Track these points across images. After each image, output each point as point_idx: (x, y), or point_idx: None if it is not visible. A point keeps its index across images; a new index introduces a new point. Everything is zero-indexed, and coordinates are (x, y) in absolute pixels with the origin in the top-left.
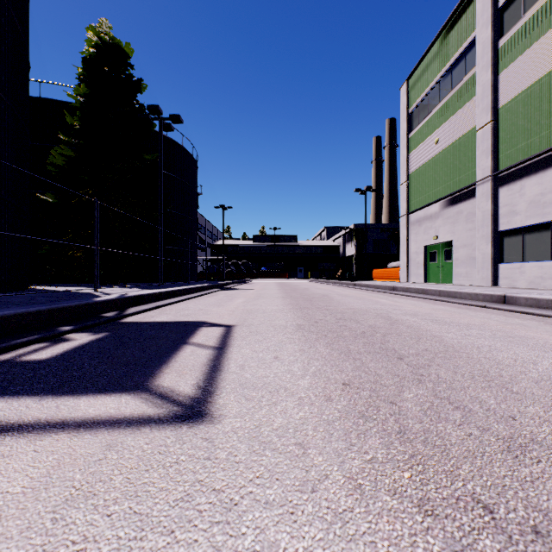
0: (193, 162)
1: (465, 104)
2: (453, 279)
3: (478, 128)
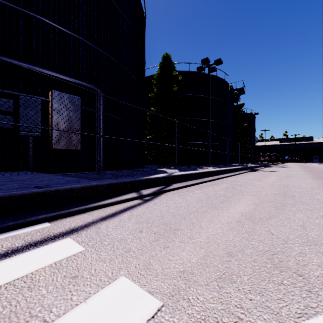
0: (254, 117)
1: None
2: None
3: None
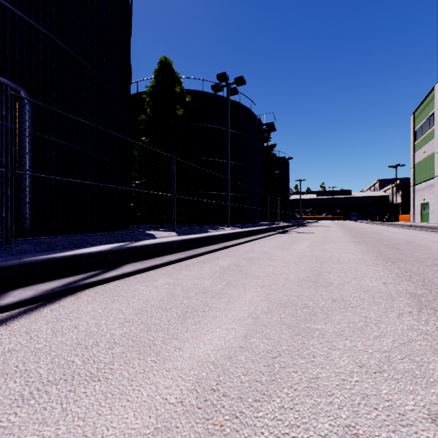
0: (288, 164)
1: (432, 139)
2: (429, 220)
3: (434, 153)
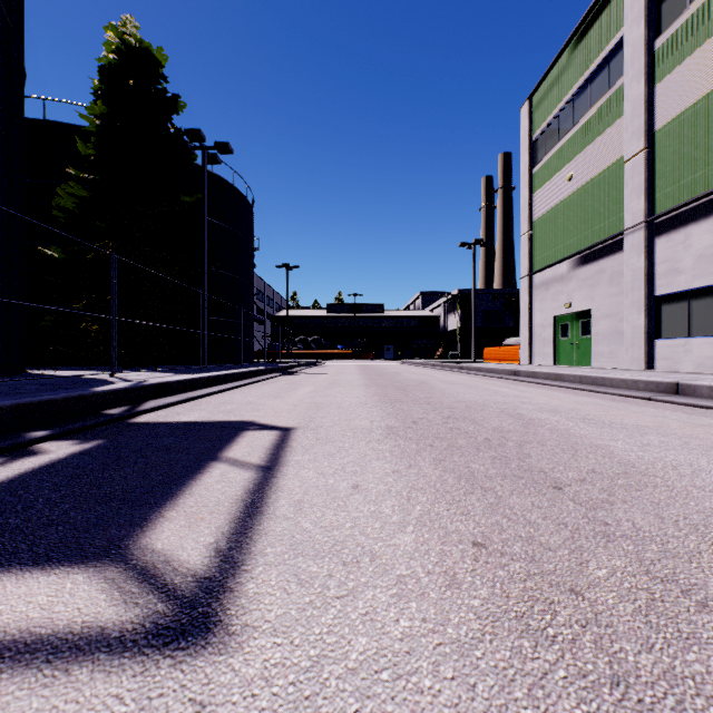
0: (248, 207)
1: (608, 128)
2: (592, 360)
3: (626, 158)
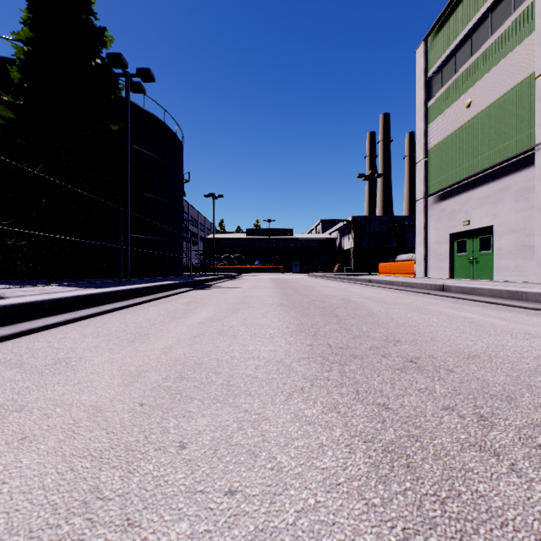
0: (177, 142)
1: (514, 49)
2: (494, 273)
3: (538, 73)
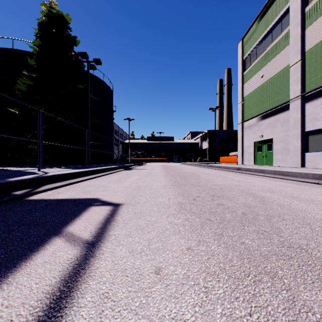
0: (110, 91)
1: (281, 51)
2: (273, 162)
3: (291, 65)
